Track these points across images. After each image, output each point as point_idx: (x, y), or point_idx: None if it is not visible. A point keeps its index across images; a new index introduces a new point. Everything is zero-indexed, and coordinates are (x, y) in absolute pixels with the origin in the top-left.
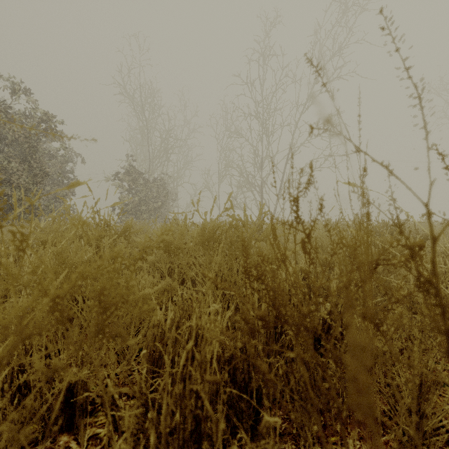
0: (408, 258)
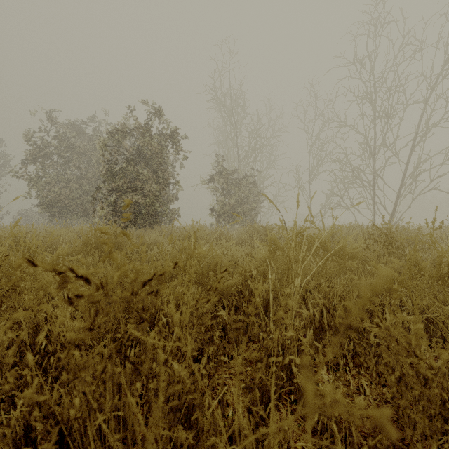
0: None
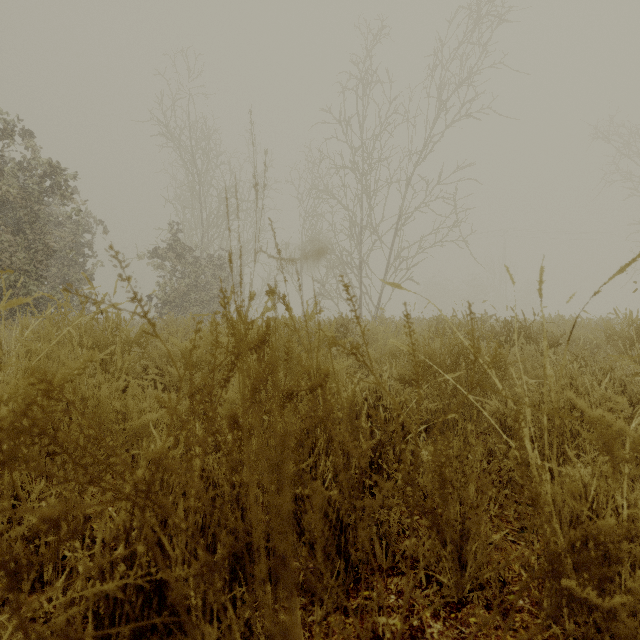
0: (317, 385)
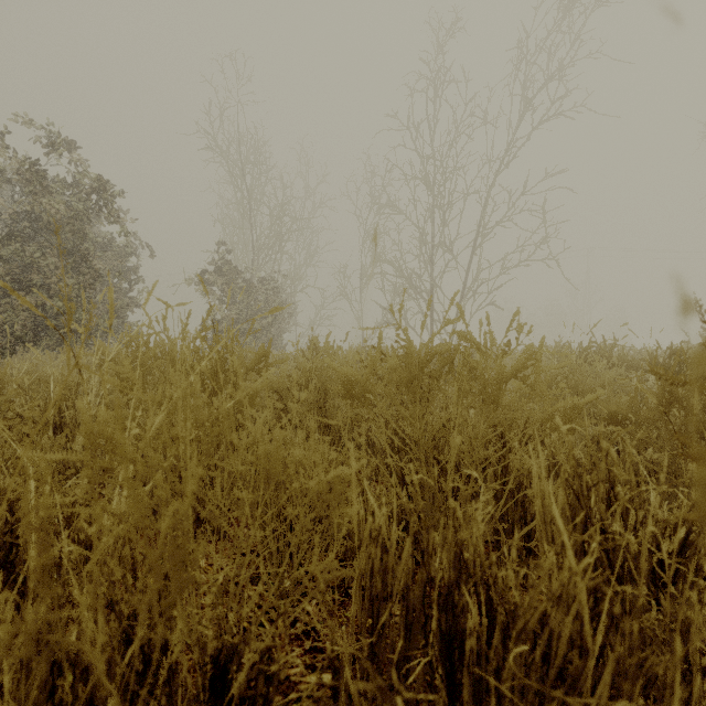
0: None
